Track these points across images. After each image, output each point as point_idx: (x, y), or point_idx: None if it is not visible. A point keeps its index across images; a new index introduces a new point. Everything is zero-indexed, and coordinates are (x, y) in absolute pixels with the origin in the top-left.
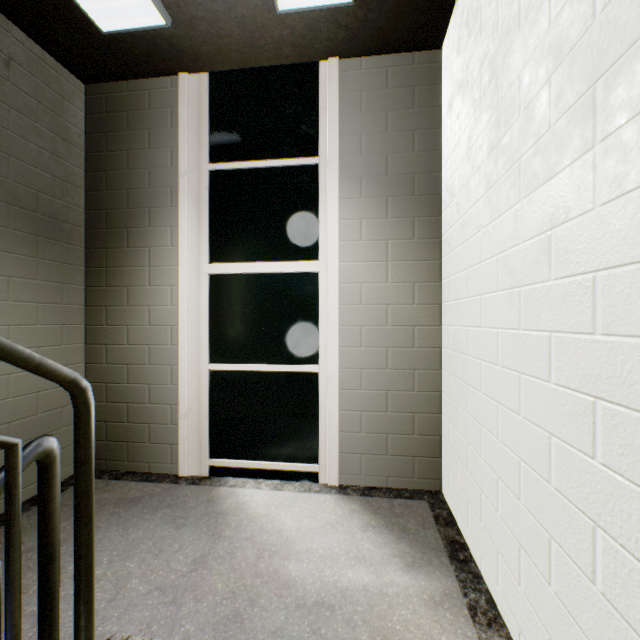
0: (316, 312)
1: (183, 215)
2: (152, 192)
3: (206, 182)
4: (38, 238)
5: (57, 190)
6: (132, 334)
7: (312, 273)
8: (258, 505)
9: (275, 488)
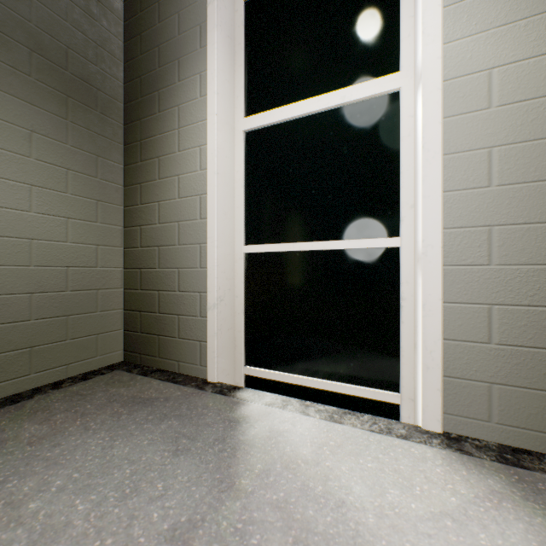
0: (394, 155)
1: (212, 52)
2: (181, 39)
3: (241, 16)
4: (67, 99)
5: (90, 53)
6: (162, 211)
7: (387, 96)
8: (301, 441)
9: (329, 418)
